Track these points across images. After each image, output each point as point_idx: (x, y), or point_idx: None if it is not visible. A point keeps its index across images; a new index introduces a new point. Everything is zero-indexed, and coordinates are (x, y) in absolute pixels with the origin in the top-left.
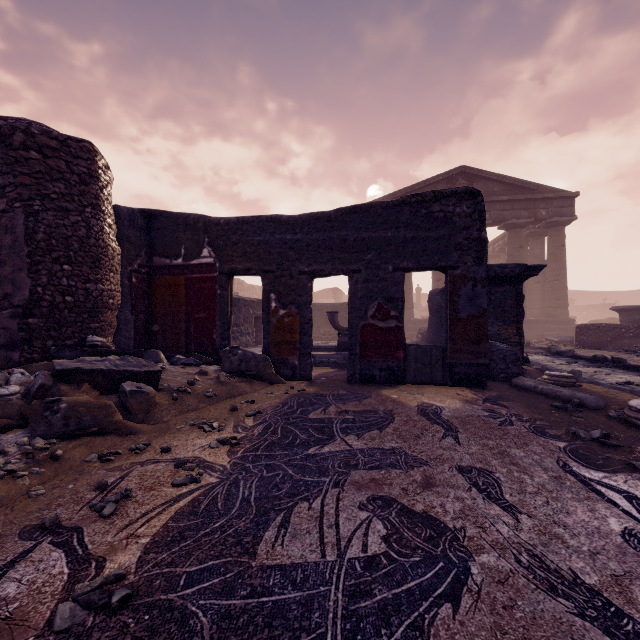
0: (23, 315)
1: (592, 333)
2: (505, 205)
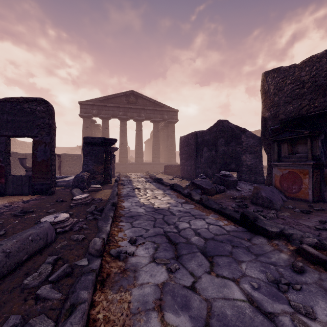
0: None
1: (169, 168)
2: (151, 111)
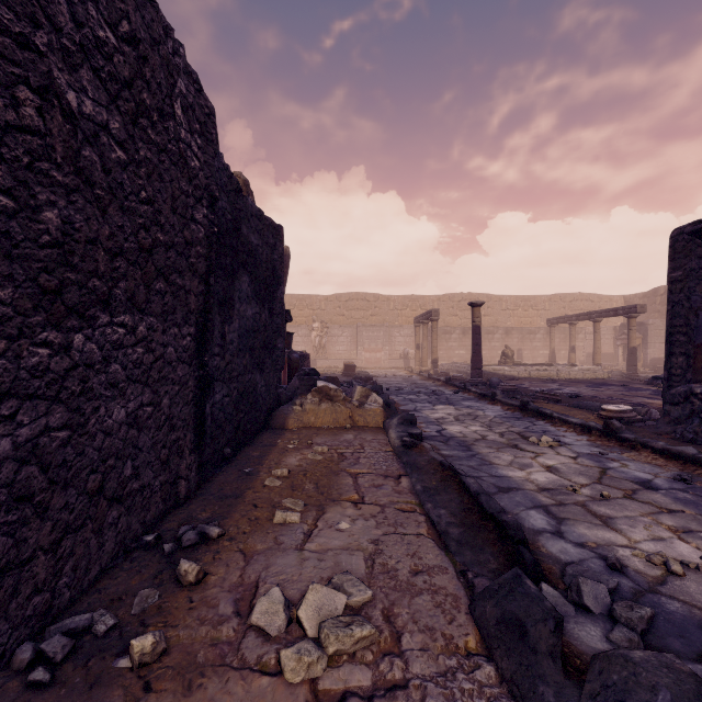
0: None
1: None
2: None
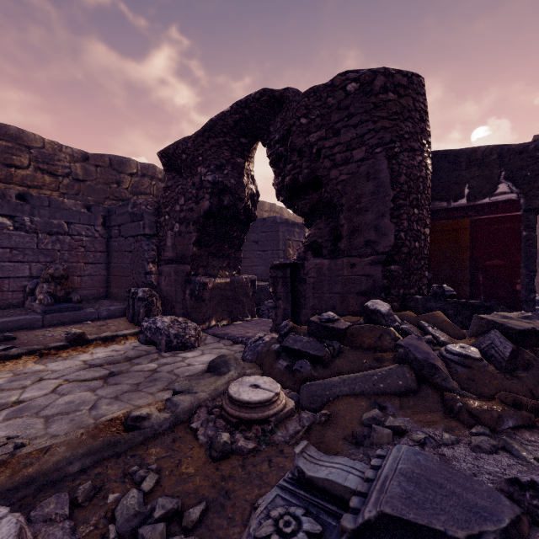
0: (382, 262)
1: None
2: None
